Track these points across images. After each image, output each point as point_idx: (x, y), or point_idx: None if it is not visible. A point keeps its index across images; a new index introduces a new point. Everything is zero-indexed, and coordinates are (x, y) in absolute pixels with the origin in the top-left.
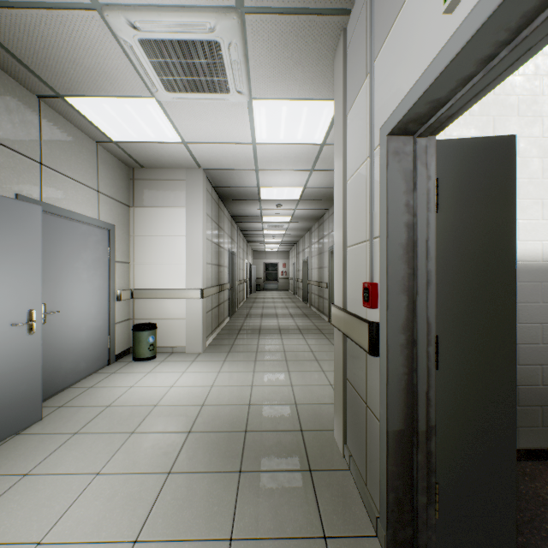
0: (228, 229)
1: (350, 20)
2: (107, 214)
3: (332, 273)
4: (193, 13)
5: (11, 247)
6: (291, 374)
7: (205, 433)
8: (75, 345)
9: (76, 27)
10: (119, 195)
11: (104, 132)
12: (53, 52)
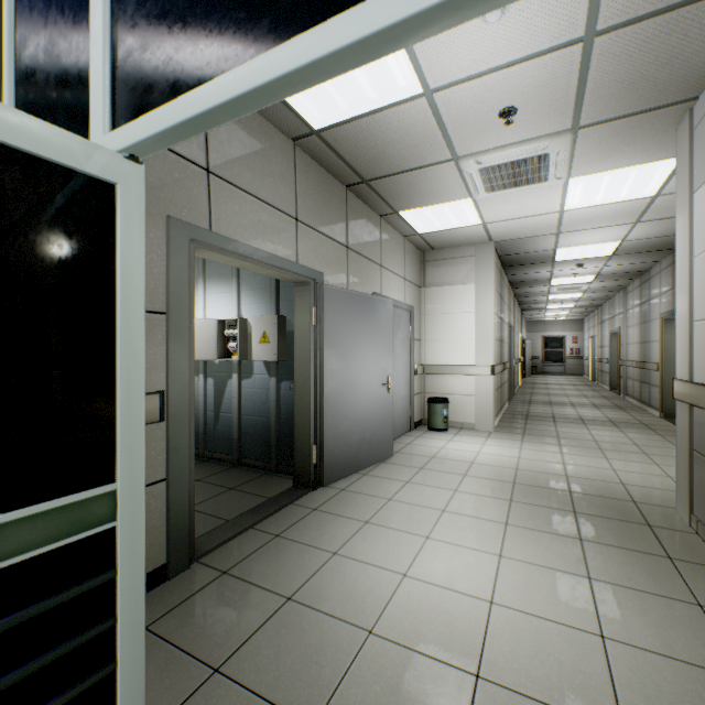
0: (506, 298)
1: (697, 104)
2: (408, 297)
3: (666, 349)
4: (530, 142)
5: (381, 331)
6: (610, 461)
7: (529, 486)
8: (395, 408)
9: (433, 173)
10: (415, 279)
11: (414, 229)
12: (408, 189)
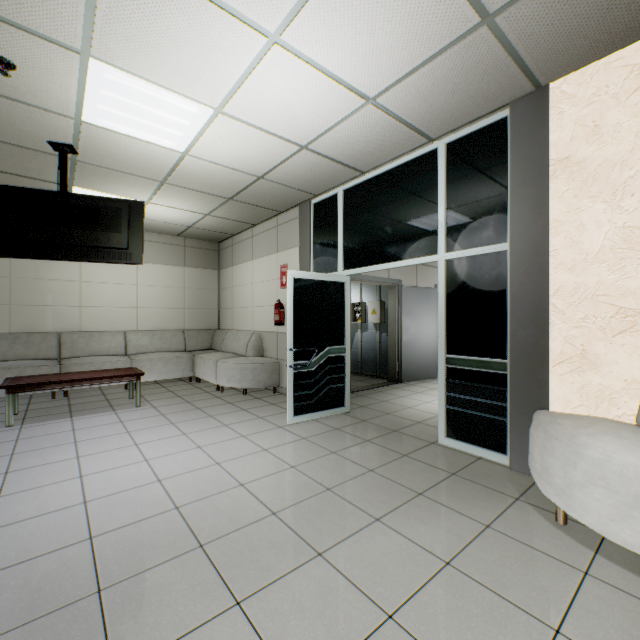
0: None
1: None
2: None
3: None
4: None
5: (436, 307)
6: None
7: None
8: None
9: None
10: None
11: None
12: None
